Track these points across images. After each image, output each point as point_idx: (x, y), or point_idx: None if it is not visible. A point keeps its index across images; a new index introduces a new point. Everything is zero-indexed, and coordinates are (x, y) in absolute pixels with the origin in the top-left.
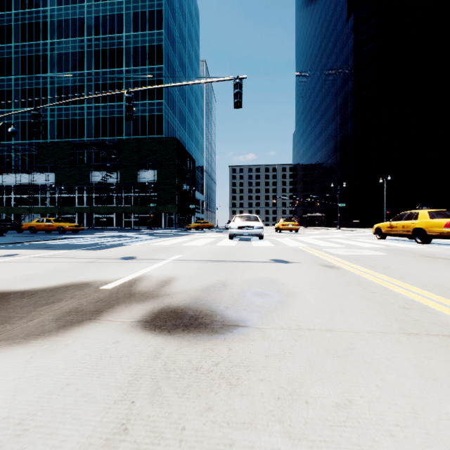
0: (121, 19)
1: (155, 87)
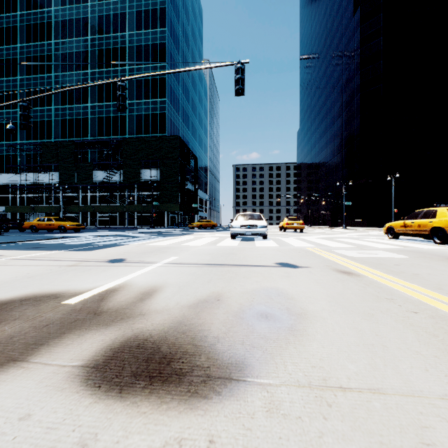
0: (124, 18)
1: (149, 74)
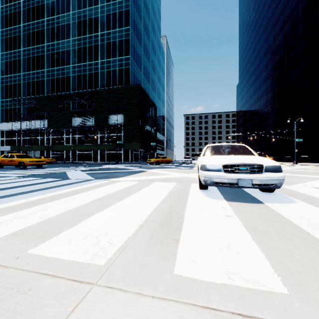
0: None
1: None
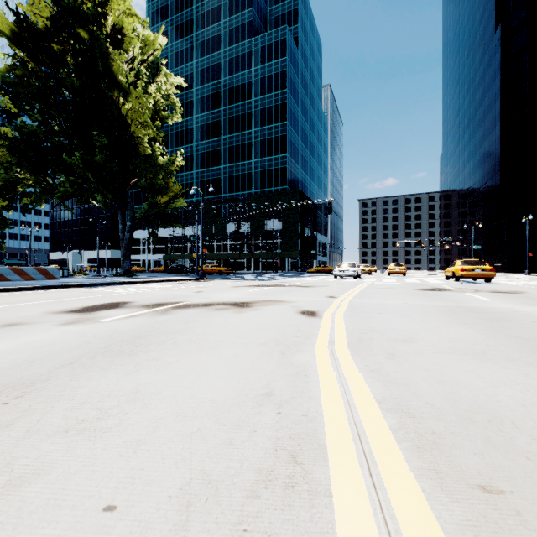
0: (250, 86)
1: (291, 206)
